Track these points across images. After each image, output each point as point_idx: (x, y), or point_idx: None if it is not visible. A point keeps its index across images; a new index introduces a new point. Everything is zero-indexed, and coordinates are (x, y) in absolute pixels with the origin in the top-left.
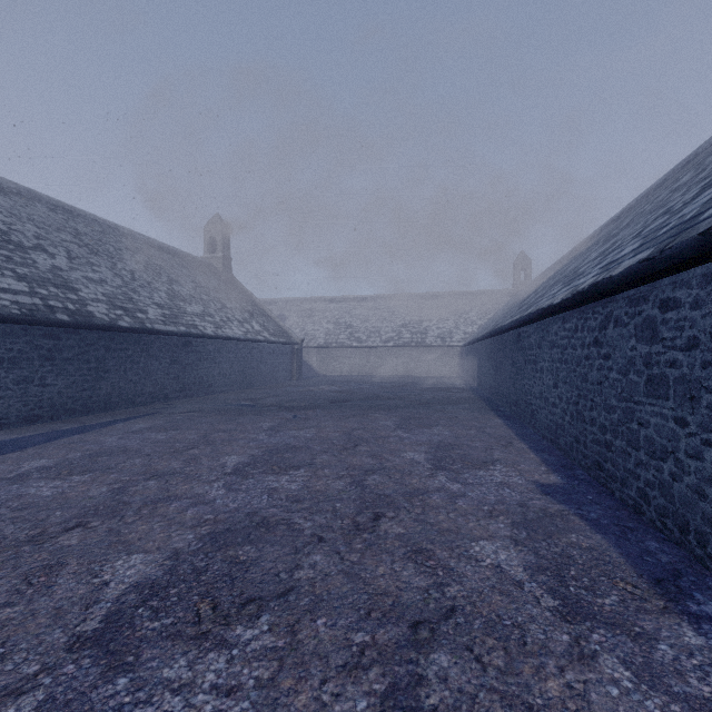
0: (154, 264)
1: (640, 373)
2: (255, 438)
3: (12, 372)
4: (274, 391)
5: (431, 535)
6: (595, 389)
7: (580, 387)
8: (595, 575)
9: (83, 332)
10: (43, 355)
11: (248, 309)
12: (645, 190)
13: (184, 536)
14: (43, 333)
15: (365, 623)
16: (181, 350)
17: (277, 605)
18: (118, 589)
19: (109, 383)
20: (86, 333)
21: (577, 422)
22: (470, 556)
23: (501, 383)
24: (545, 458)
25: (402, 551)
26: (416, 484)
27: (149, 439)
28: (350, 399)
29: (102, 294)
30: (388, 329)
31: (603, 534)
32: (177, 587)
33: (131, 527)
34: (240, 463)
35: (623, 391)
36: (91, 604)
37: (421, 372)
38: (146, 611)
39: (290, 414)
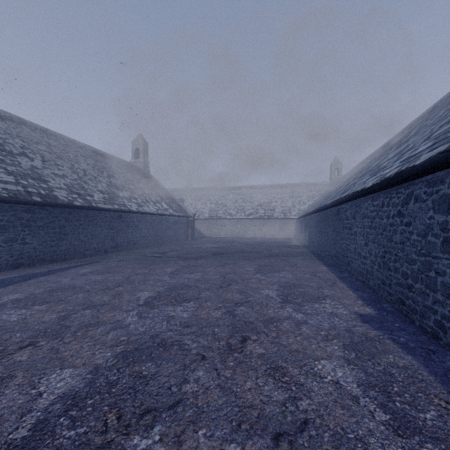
0: (98, 165)
1: (437, 235)
2: (161, 279)
3: (3, 234)
4: (176, 247)
5: (284, 355)
6: (398, 247)
7: (386, 246)
8: (414, 391)
9: (51, 208)
10: (24, 223)
11: (159, 195)
12: (421, 114)
13: (104, 354)
14: (24, 209)
15: (236, 434)
16: (116, 221)
17: (168, 416)
18: (48, 399)
19: (68, 242)
20: (52, 209)
21: (384, 270)
22: (315, 373)
23: (325, 242)
24: (360, 295)
25: (263, 368)
26: (271, 314)
27: (90, 280)
28: (225, 253)
29: (64, 184)
30: (249, 208)
31: (413, 355)
32: (93, 399)
33: (67, 346)
34: (150, 297)
35: (422, 248)
36: (25, 413)
37: (270, 235)
38: (66, 420)
39: (186, 262)
